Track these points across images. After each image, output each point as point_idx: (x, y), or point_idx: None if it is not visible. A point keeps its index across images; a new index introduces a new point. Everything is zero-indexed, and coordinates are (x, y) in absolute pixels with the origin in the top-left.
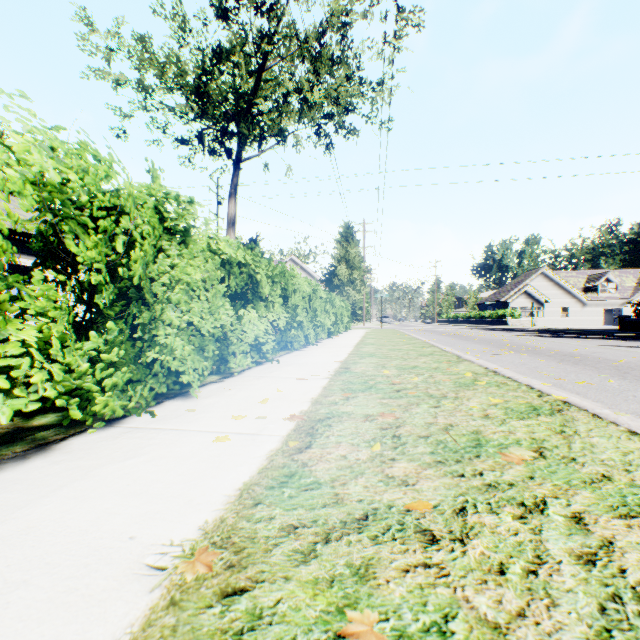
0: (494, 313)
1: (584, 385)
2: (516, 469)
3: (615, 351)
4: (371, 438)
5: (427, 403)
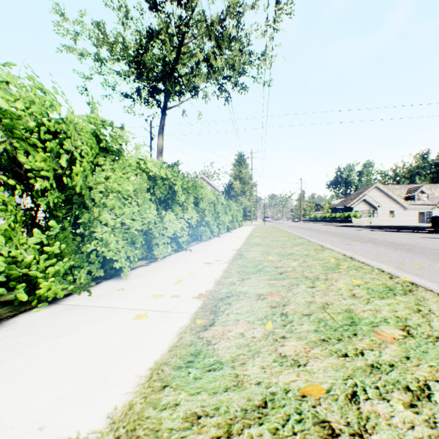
0: (342, 214)
1: (419, 268)
2: (391, 348)
3: (433, 242)
4: (263, 316)
5: (305, 284)
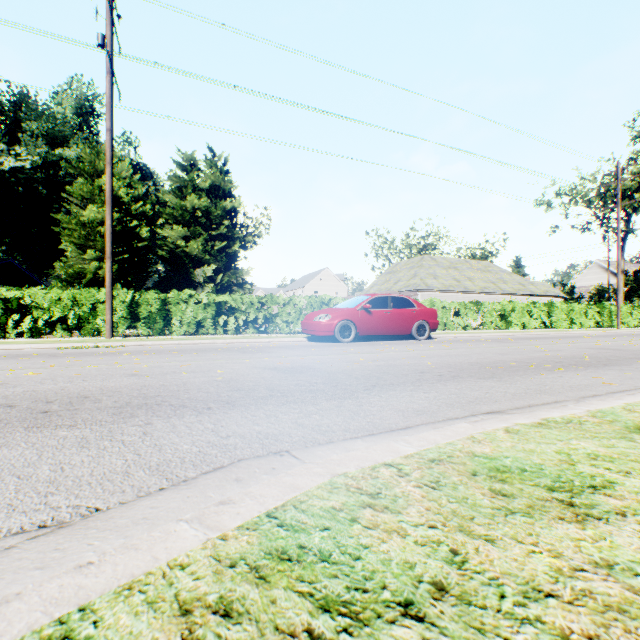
0: None
1: None
2: None
3: None
4: None
5: None
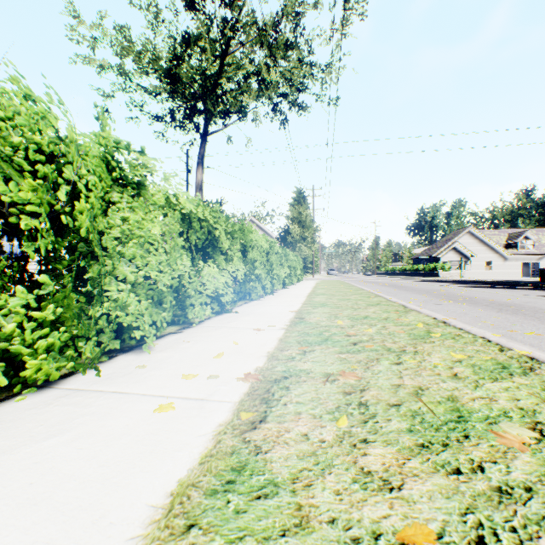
0: (427, 266)
1: (534, 336)
2: (523, 460)
3: None
4: (334, 407)
5: (387, 359)
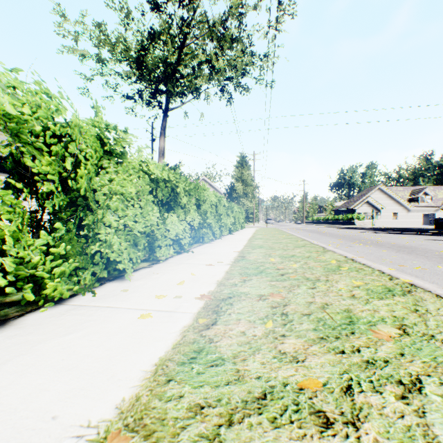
0: (345, 216)
1: (420, 270)
2: (387, 346)
3: (436, 244)
4: (264, 315)
5: (305, 285)
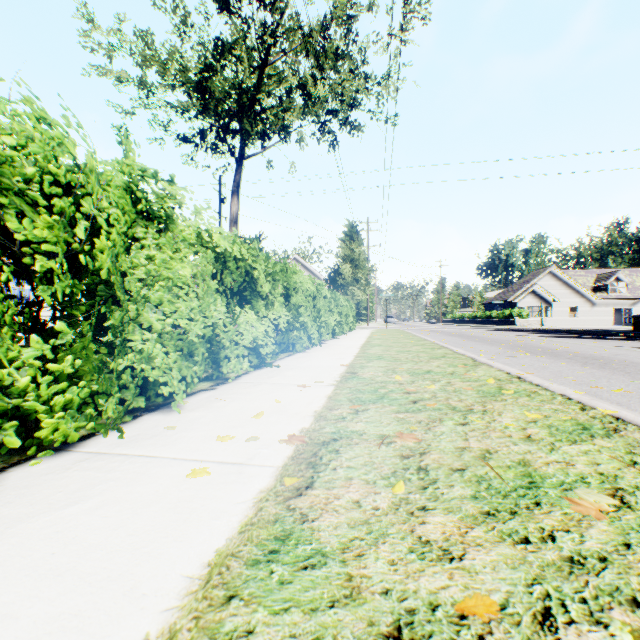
0: (501, 313)
1: (622, 393)
2: (599, 528)
3: (639, 353)
4: (390, 472)
5: (452, 419)
